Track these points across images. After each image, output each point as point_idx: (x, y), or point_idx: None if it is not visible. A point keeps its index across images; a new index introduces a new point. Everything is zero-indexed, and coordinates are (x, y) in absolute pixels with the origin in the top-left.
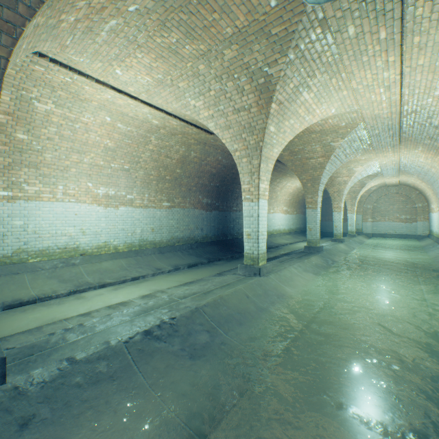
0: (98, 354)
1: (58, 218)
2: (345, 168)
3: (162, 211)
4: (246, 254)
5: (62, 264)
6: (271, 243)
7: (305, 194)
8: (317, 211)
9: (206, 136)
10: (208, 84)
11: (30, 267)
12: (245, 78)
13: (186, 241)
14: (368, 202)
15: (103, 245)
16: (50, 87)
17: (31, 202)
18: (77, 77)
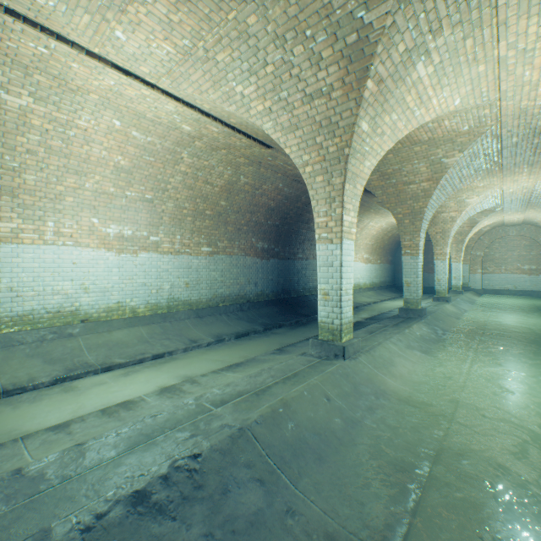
0: None
1: (47, 268)
2: (453, 199)
3: (200, 259)
4: (322, 323)
5: (53, 335)
6: None
7: (401, 235)
8: (419, 259)
9: (260, 150)
10: (262, 52)
11: (3, 340)
12: (323, 36)
13: (235, 300)
14: (478, 247)
15: (115, 307)
16: (21, 67)
17: (5, 244)
18: (55, 45)
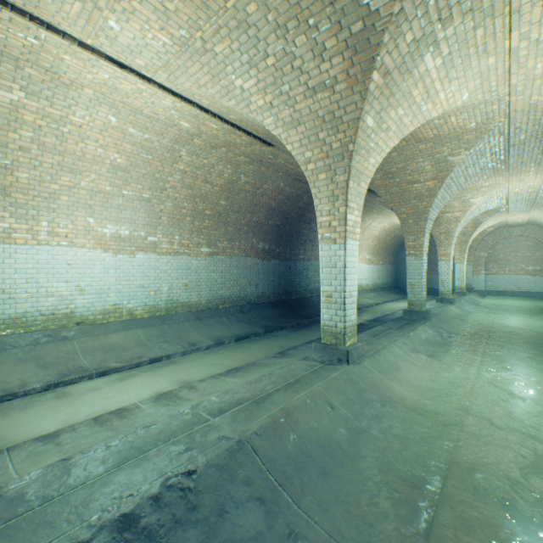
0: None
1: (41, 270)
2: (458, 199)
3: (199, 260)
4: (325, 326)
5: (47, 338)
6: None
7: (405, 235)
8: (423, 260)
9: (261, 148)
10: (263, 43)
11: None
12: (327, 24)
13: (235, 301)
14: (481, 247)
15: (111, 310)
16: (11, 60)
17: None
18: (45, 36)
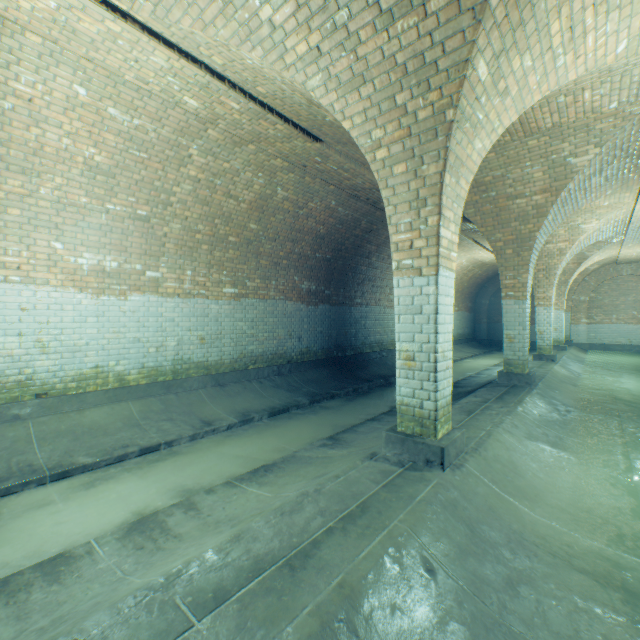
0: None
1: None
2: (564, 225)
3: (221, 304)
4: (402, 406)
5: None
6: None
7: (500, 270)
8: (526, 304)
9: (305, 145)
10: None
11: None
12: None
13: (270, 360)
14: (581, 290)
15: (91, 374)
16: None
17: None
18: None
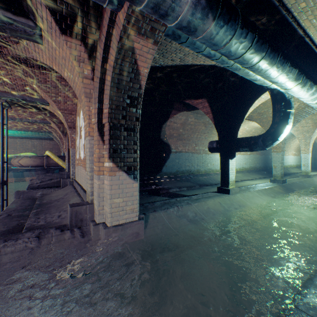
0: (293, 183)
1: None
2: None
3: (247, 156)
4: (302, 171)
5: None
6: (289, 172)
7: None
8: None
9: None
10: None
11: None
12: (309, 120)
13: (254, 168)
14: None
15: None
16: None
17: None
18: (253, 122)
